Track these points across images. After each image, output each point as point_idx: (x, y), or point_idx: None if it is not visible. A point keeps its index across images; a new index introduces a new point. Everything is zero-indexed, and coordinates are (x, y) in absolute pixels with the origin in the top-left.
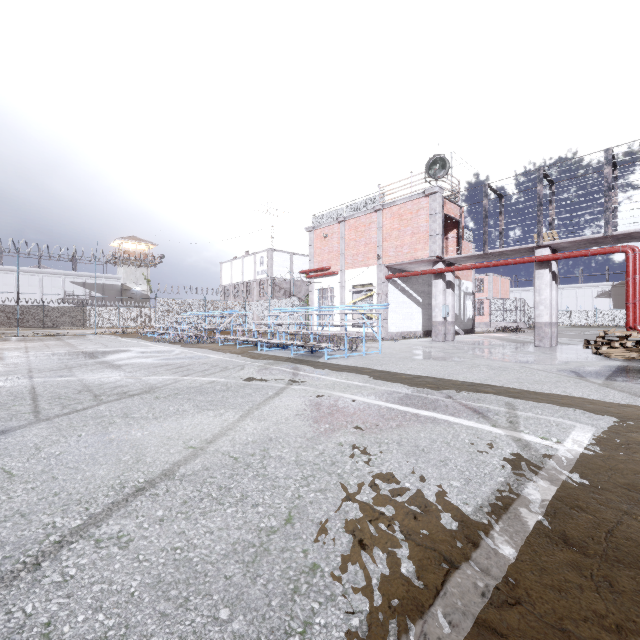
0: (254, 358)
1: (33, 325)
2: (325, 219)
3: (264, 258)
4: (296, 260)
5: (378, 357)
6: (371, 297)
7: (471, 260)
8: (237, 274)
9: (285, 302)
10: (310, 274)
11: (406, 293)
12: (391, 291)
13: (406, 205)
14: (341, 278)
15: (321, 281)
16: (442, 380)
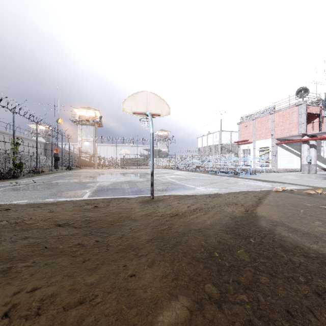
0: (216, 175)
1: (133, 165)
2: (246, 118)
3: (217, 135)
4: (233, 134)
5: (262, 176)
6: (268, 153)
7: (325, 133)
8: (204, 142)
9: (227, 155)
10: (239, 143)
11: (289, 150)
12: (279, 150)
13: (286, 110)
14: (253, 144)
15: (244, 146)
16: (275, 181)
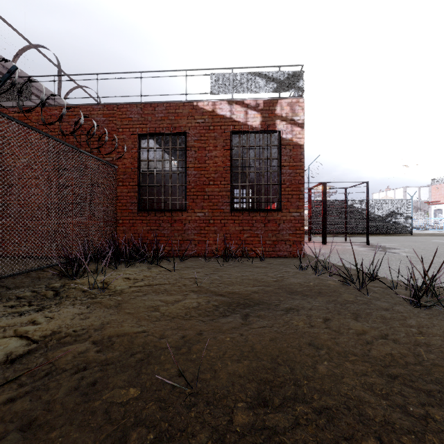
0: None
1: None
2: (437, 181)
3: (400, 191)
4: (422, 190)
5: None
6: None
7: None
8: None
9: (415, 214)
10: (429, 203)
11: None
12: None
13: None
14: None
15: (435, 206)
16: None
